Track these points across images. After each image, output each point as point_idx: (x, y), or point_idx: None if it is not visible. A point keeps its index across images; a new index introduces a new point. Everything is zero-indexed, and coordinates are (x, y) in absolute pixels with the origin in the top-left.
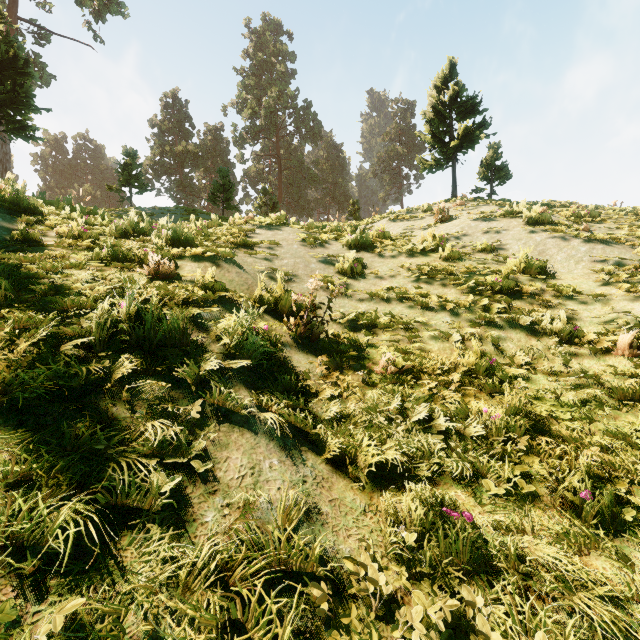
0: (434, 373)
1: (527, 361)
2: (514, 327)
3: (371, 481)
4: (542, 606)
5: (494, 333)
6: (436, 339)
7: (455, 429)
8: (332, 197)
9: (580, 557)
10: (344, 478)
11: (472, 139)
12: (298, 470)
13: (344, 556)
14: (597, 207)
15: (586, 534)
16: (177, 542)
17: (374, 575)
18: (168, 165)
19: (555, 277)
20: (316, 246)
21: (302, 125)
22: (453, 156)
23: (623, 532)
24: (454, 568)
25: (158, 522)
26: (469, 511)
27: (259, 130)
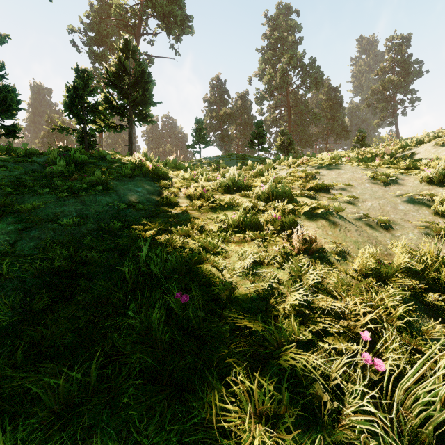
0: None
1: None
2: None
3: None
4: None
5: None
6: None
7: None
8: (331, 129)
9: None
10: None
11: None
12: None
13: None
14: None
15: None
16: None
17: None
18: (213, 125)
19: None
20: (388, 183)
21: (308, 78)
22: None
23: None
24: None
25: None
26: None
27: (274, 89)
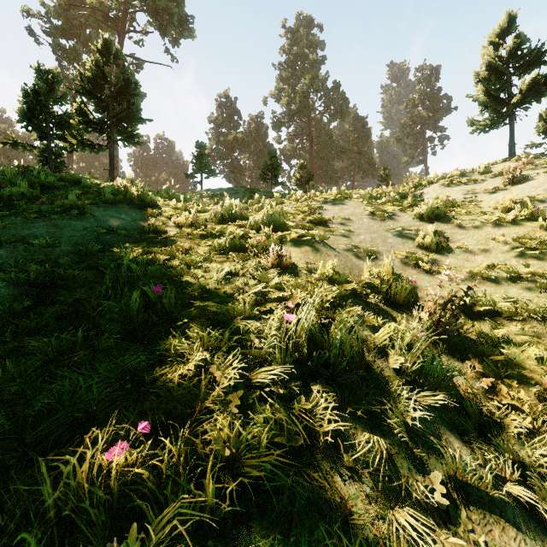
0: None
1: None
2: None
3: None
4: None
5: None
6: None
7: None
8: (357, 165)
9: None
10: None
11: (540, 92)
12: None
13: None
14: None
15: None
16: None
17: None
18: (221, 152)
19: None
20: (385, 219)
21: (332, 104)
22: (511, 113)
23: None
24: None
25: None
26: None
27: (293, 114)
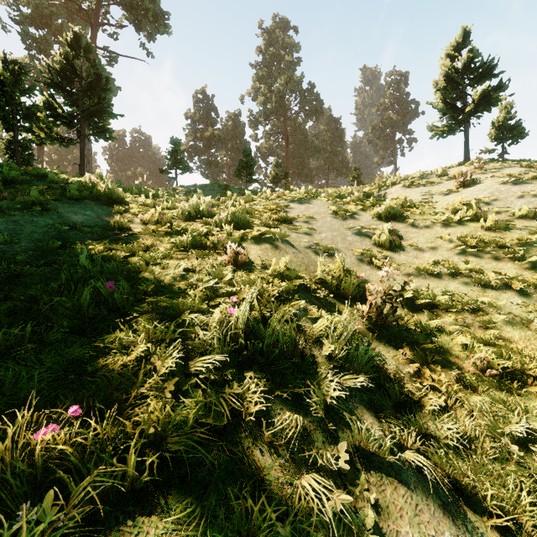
0: None
1: None
2: None
3: None
4: None
5: None
6: (512, 325)
7: None
8: (331, 164)
9: None
10: None
11: (490, 102)
12: None
13: None
14: None
15: None
16: None
17: None
18: (198, 148)
19: None
20: (347, 218)
21: (306, 105)
22: (466, 120)
23: None
24: None
25: None
26: None
27: (270, 112)
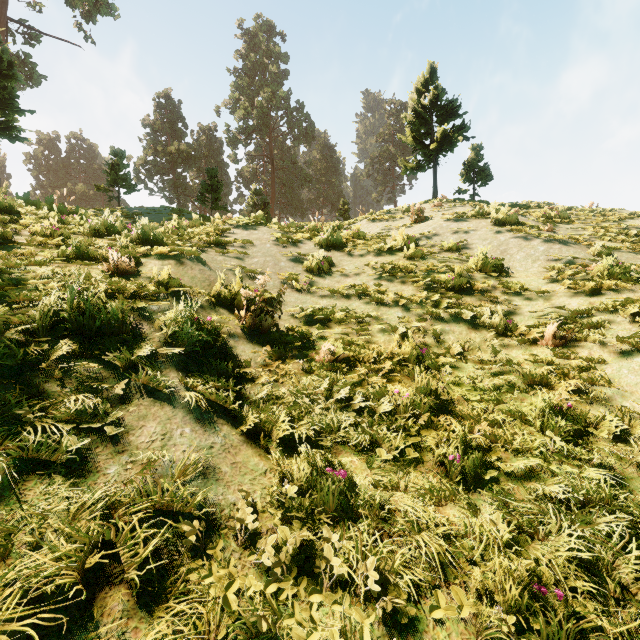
0: (369, 361)
1: (463, 352)
2: (458, 321)
3: (281, 450)
4: (391, 543)
5: (438, 326)
6: (384, 332)
7: (372, 409)
8: (325, 197)
9: (438, 507)
10: (255, 447)
11: (450, 142)
12: (208, 438)
13: (228, 503)
14: (570, 208)
15: (448, 489)
16: (78, 486)
17: (244, 514)
18: (161, 165)
19: (510, 275)
20: (289, 245)
21: (294, 126)
22: (434, 158)
23: (483, 489)
24: (324, 514)
25: (63, 471)
26: (358, 474)
27: (252, 130)
